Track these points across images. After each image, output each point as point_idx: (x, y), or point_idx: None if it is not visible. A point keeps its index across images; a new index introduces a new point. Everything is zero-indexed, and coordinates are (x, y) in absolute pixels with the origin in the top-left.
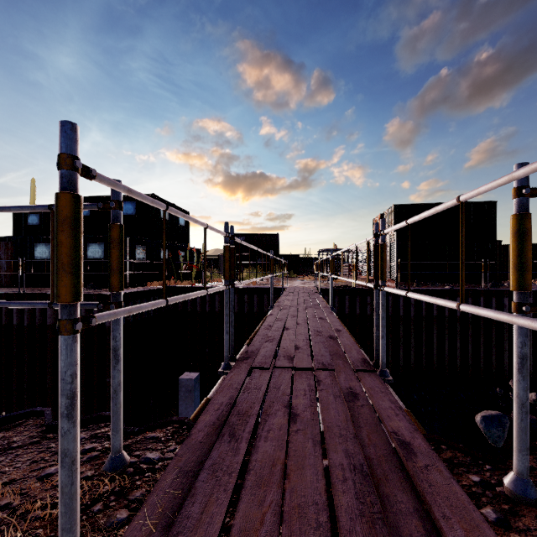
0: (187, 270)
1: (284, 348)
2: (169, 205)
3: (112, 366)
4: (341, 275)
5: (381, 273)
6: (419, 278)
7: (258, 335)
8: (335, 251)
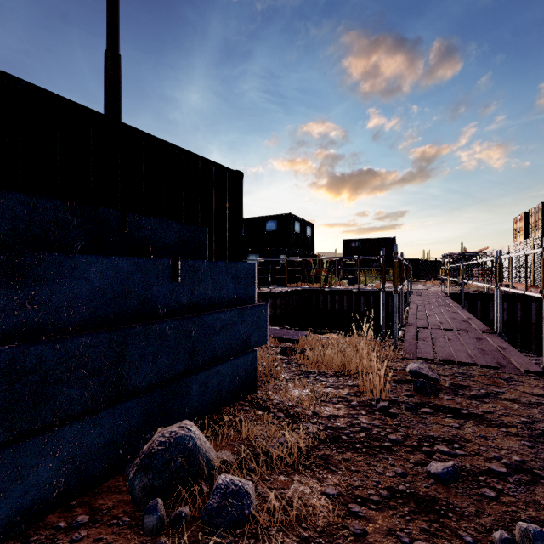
0: (316, 275)
1: (432, 323)
2: (300, 221)
3: (382, 309)
4: (472, 280)
5: (498, 279)
6: None
7: (410, 317)
8: (463, 254)
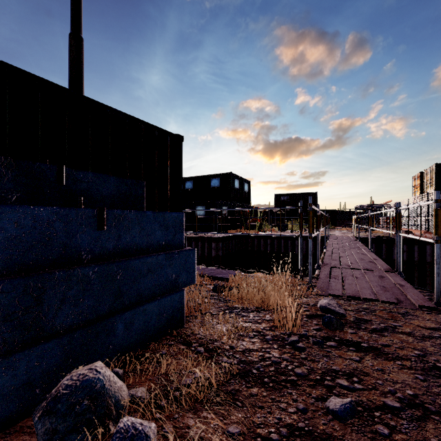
0: (252, 223)
1: (343, 263)
2: (239, 178)
3: (300, 252)
4: (377, 227)
5: (398, 227)
6: None
7: (326, 258)
8: (372, 206)
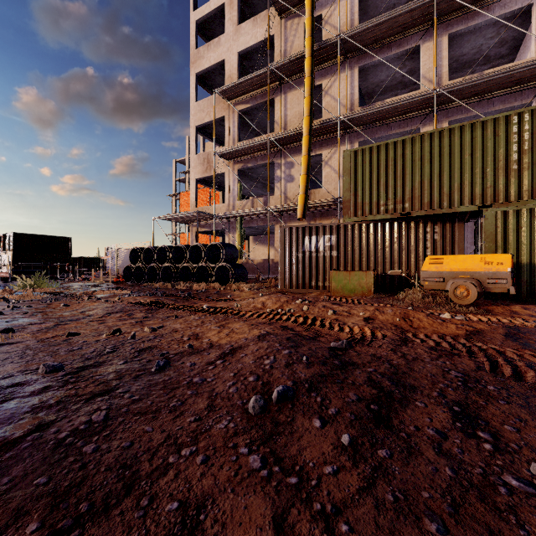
0: None
1: None
2: None
3: None
4: None
5: None
6: (29, 273)
7: None
8: None
